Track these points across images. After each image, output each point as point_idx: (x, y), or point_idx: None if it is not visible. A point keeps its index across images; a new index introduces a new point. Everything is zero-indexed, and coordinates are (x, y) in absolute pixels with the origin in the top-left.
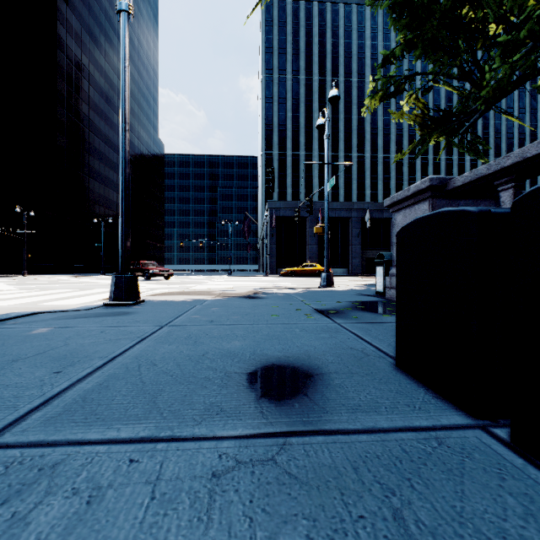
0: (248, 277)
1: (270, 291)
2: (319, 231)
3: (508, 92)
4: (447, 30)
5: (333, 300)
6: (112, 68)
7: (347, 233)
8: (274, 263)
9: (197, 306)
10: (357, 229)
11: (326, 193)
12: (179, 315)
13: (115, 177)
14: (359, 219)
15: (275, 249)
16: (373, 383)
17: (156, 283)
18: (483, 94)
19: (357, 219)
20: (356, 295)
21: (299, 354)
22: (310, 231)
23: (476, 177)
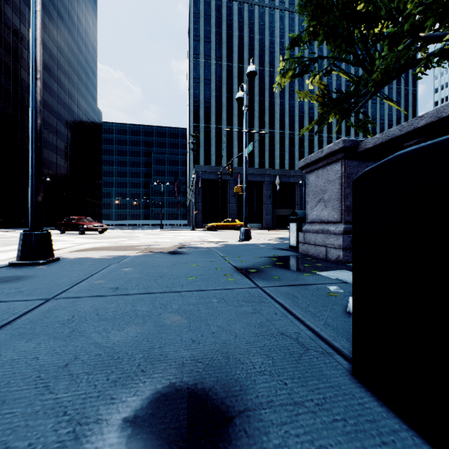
0: (177, 231)
1: (194, 245)
2: (238, 191)
3: (392, 79)
4: (347, 20)
5: (252, 256)
6: (52, 40)
7: (261, 194)
8: (200, 219)
9: (110, 266)
10: (269, 191)
11: (245, 158)
12: (81, 281)
13: (54, 140)
14: (270, 183)
15: (201, 207)
16: (337, 437)
17: (89, 237)
18: (373, 79)
19: (269, 183)
20: (272, 249)
21: (214, 353)
22: (231, 192)
23: (387, 138)
